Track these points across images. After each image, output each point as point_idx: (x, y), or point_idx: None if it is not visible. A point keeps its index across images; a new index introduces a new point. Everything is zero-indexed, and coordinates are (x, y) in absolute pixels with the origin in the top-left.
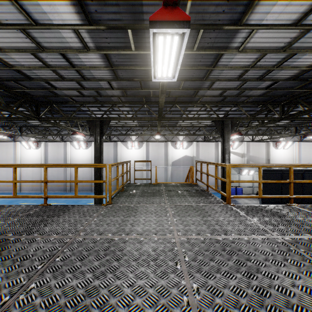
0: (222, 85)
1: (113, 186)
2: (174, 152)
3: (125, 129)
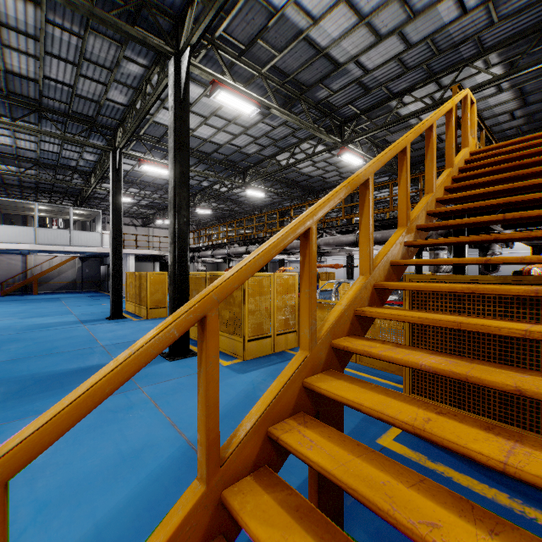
0: None
1: None
2: None
3: None
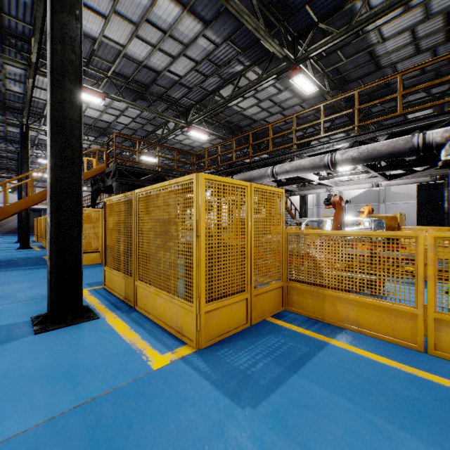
0: (273, 119)
1: None
2: None
3: None
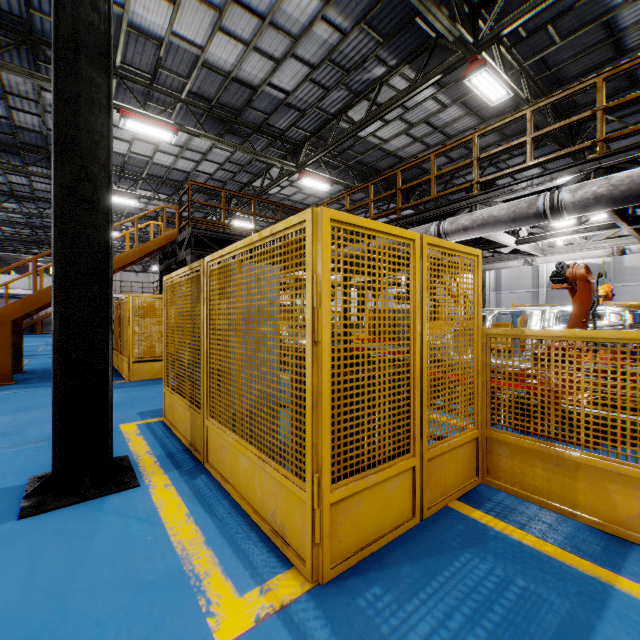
0: None
1: None
2: None
3: None
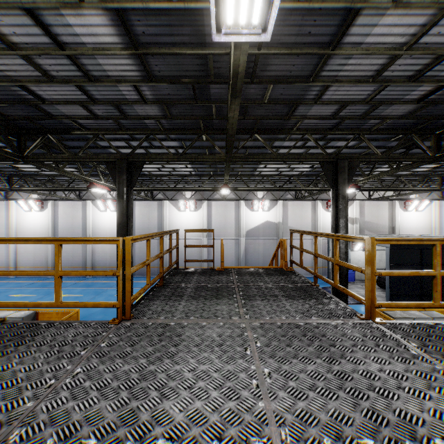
0: (341, 94)
1: (157, 268)
2: (249, 216)
3: (174, 181)
